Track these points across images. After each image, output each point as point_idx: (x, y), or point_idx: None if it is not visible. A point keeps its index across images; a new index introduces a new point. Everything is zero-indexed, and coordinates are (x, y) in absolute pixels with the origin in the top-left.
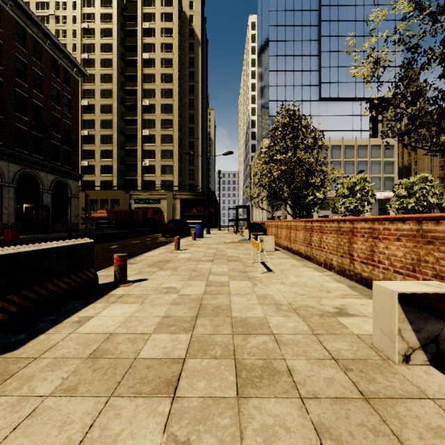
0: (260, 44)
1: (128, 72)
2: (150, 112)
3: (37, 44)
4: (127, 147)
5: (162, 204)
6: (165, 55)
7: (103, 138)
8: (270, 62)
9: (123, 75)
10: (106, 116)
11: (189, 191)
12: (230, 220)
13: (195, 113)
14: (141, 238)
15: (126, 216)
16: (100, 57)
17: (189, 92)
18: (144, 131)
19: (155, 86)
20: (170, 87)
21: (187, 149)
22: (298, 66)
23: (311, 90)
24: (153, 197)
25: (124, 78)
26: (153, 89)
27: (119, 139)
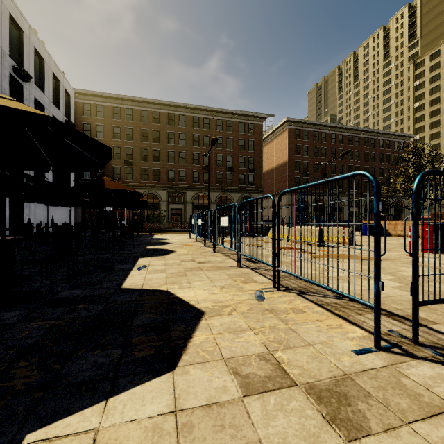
0: None
1: None
2: None
3: (387, 141)
4: None
5: None
6: None
7: (431, 159)
8: None
9: None
10: (434, 142)
11: None
12: None
13: None
14: None
15: None
16: (429, 99)
17: None
18: None
19: None
20: None
21: None
22: None
23: None
24: None
25: None
26: None
27: None
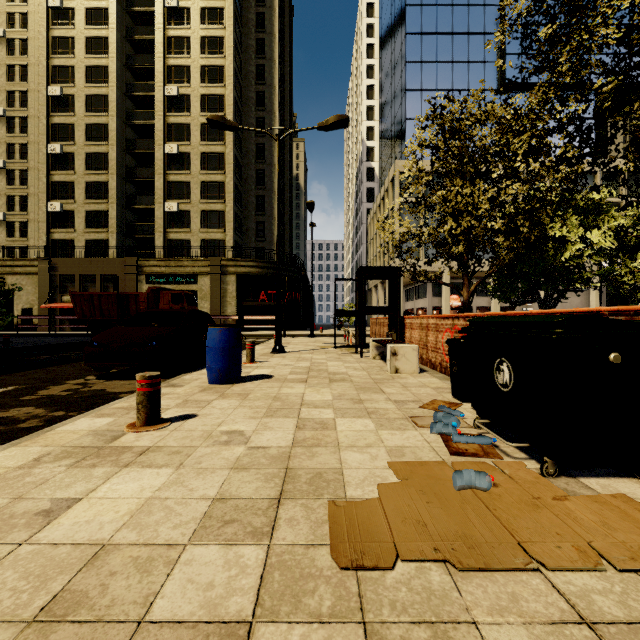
0: (385, 1)
1: (140, 35)
2: (180, 110)
3: None
4: (137, 178)
5: (200, 285)
6: (208, 1)
7: (90, 160)
8: (407, 18)
9: (130, 41)
10: (97, 117)
11: (253, 259)
12: (340, 312)
13: (266, 117)
14: (1, 379)
15: (112, 307)
16: (85, 4)
17: (256, 79)
18: (169, 145)
19: (189, 60)
20: (219, 62)
21: (252, 184)
22: (461, 25)
23: (486, 71)
24: (183, 270)
25: (133, 48)
26: (186, 66)
27: (123, 162)
